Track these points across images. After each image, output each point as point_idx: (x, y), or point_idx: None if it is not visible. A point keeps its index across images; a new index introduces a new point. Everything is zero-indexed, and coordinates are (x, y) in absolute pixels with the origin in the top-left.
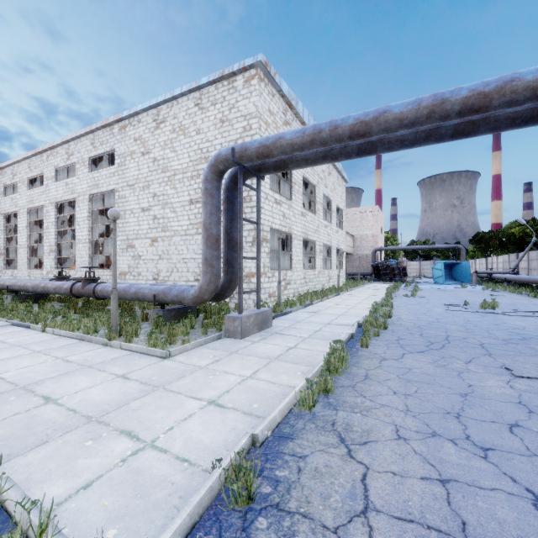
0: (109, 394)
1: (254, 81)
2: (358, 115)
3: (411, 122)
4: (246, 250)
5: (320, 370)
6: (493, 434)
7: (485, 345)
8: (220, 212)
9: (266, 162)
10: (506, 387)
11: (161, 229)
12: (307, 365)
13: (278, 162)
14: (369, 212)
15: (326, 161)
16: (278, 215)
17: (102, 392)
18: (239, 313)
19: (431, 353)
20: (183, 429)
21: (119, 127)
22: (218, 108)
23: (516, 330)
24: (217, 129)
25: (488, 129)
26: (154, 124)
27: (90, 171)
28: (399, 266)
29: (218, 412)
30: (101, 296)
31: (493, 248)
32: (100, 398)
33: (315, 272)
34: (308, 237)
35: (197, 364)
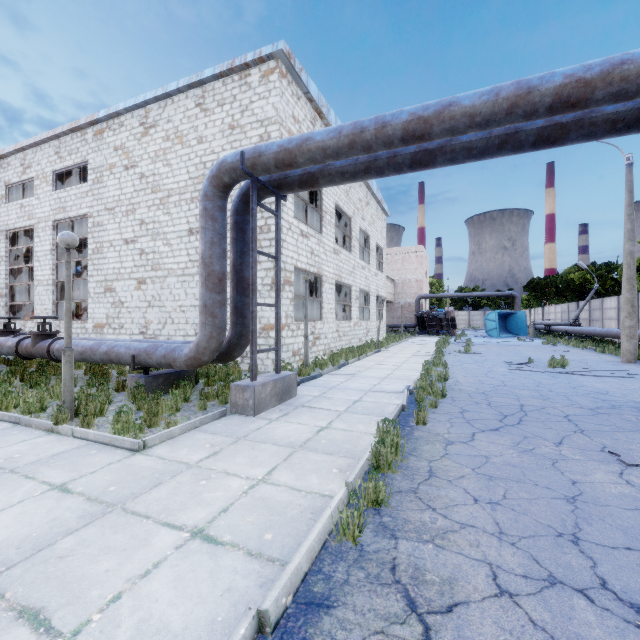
0: (26, 525)
1: (273, 76)
2: (414, 109)
3: (485, 119)
4: (263, 296)
5: (366, 465)
6: (639, 574)
7: (571, 417)
8: (225, 241)
9: (288, 176)
10: (622, 484)
11: (151, 268)
12: (346, 456)
13: (305, 176)
14: (412, 252)
15: (369, 176)
16: (305, 251)
17: (16, 520)
18: (251, 379)
19: (509, 431)
20: (139, 599)
21: (94, 131)
22: (227, 109)
23: (600, 396)
24: (225, 138)
25: (581, 136)
26: (141, 129)
27: (54, 190)
28: (448, 317)
29: (205, 553)
30: (59, 357)
31: (550, 296)
32: (7, 533)
33: (351, 324)
34: (341, 280)
35: (184, 460)
